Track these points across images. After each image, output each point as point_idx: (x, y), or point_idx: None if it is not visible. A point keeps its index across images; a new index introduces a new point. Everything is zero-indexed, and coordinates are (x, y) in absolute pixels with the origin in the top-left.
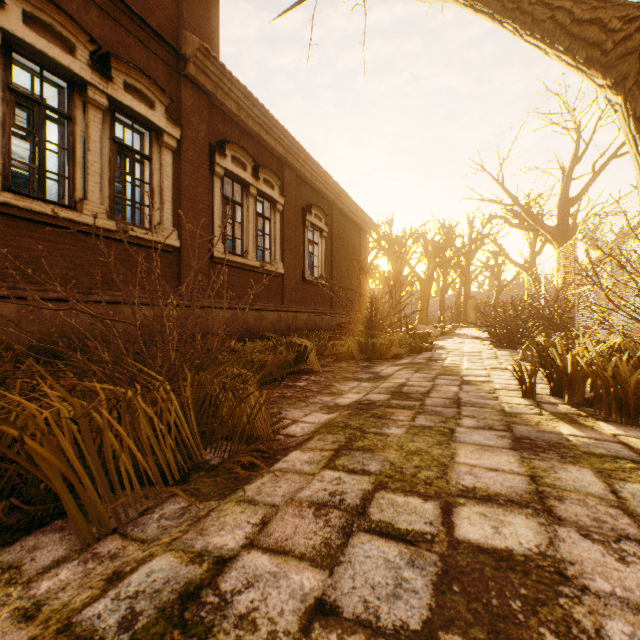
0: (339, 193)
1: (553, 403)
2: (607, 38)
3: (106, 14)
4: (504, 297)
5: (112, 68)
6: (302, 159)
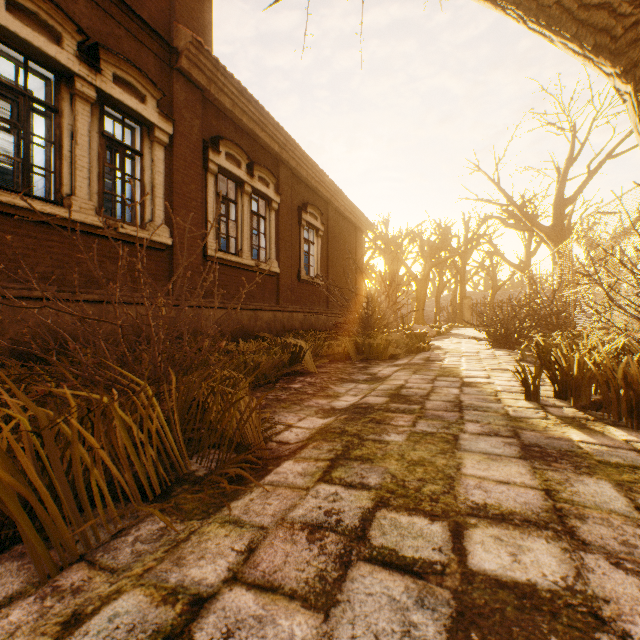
0: (335, 192)
1: (558, 406)
2: (617, 23)
3: (95, 4)
4: (499, 297)
5: (101, 60)
6: (298, 157)
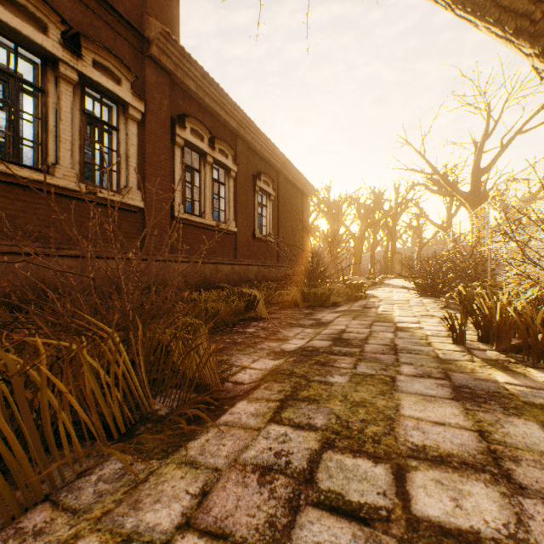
0: (285, 162)
1: (482, 349)
2: (536, 8)
3: None
4: (424, 252)
5: (82, 47)
6: (253, 132)
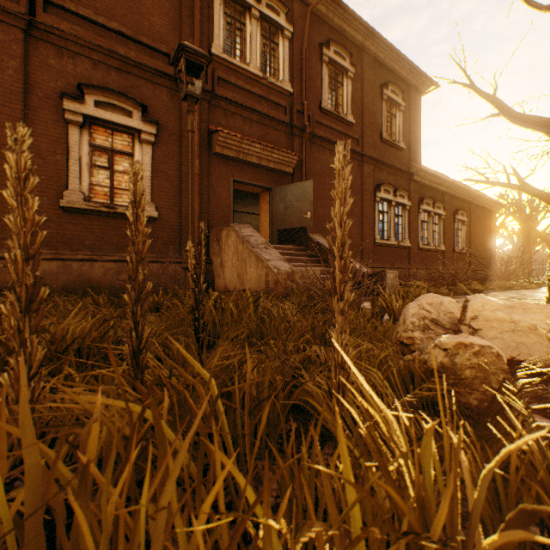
0: (475, 196)
1: None
2: None
3: (393, 174)
4: None
5: (396, 192)
6: (454, 188)
